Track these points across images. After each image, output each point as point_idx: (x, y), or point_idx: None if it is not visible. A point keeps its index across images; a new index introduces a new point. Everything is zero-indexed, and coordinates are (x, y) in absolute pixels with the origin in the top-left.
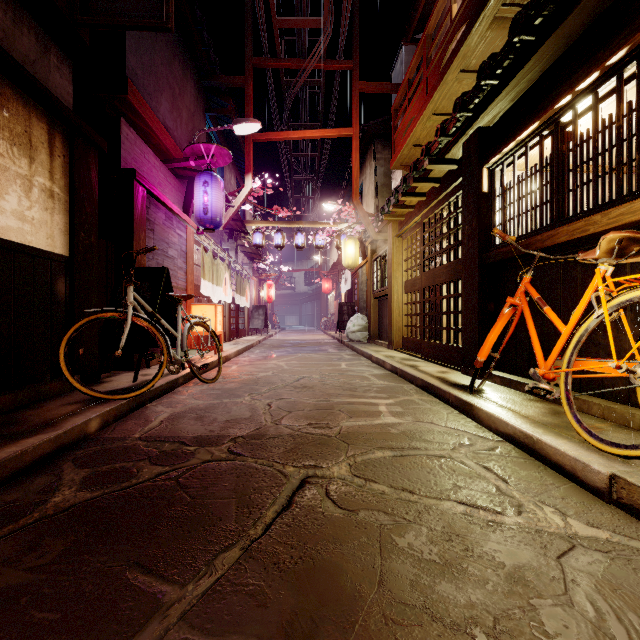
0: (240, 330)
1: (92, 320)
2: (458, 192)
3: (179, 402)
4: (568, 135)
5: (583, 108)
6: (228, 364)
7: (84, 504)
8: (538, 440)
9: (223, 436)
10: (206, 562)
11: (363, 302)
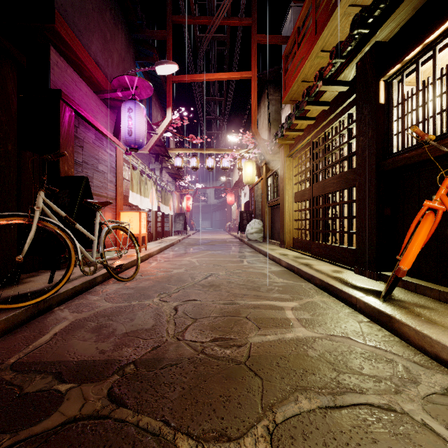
0: (165, 232)
1: None
2: (350, 109)
3: (88, 305)
4: None
5: None
6: (150, 261)
7: None
8: None
9: (112, 362)
10: None
11: (258, 210)
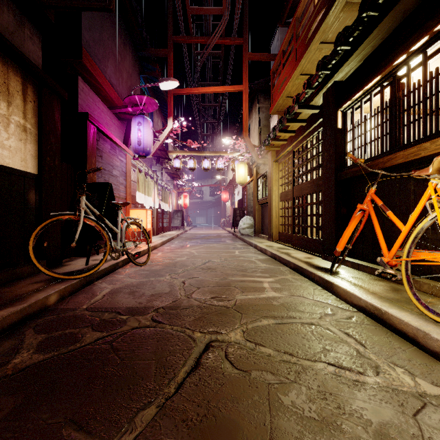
0: (164, 227)
1: (54, 221)
2: (319, 129)
3: (118, 280)
4: (402, 85)
5: (414, 64)
6: (155, 251)
7: (37, 365)
8: (385, 312)
9: (148, 307)
10: (128, 419)
11: (250, 207)
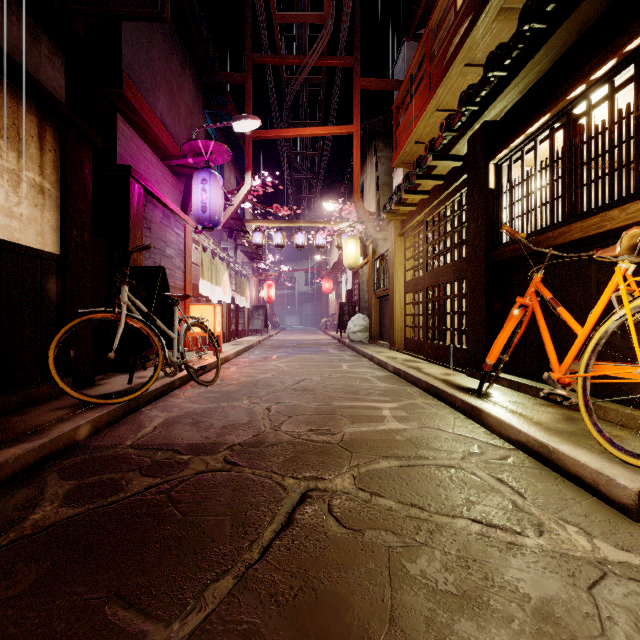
0: (240, 330)
1: (84, 321)
2: (463, 189)
3: (175, 406)
4: (580, 128)
5: (597, 99)
6: (227, 365)
7: (65, 522)
8: (554, 450)
9: (219, 443)
10: (195, 594)
11: (364, 302)
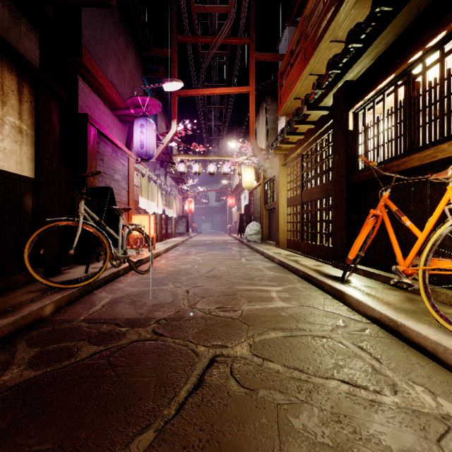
0: (169, 233)
1: (51, 227)
2: (329, 131)
3: (119, 289)
4: (417, 84)
5: (430, 62)
6: (159, 259)
7: (27, 383)
8: (402, 324)
9: (150, 318)
10: (123, 445)
11: (257, 213)
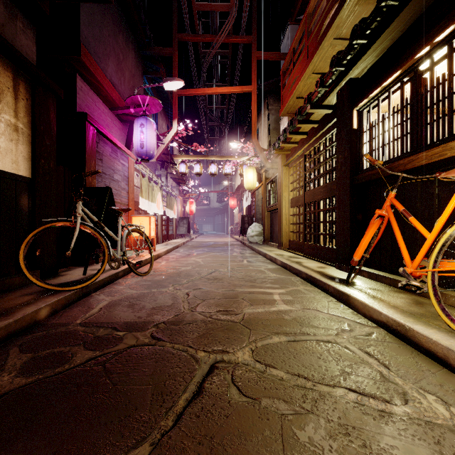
0: (169, 235)
1: (47, 228)
2: (333, 130)
3: (117, 291)
4: (424, 81)
5: (438, 57)
6: (159, 260)
7: (17, 391)
8: (410, 329)
9: (148, 322)
10: None
11: (259, 214)
